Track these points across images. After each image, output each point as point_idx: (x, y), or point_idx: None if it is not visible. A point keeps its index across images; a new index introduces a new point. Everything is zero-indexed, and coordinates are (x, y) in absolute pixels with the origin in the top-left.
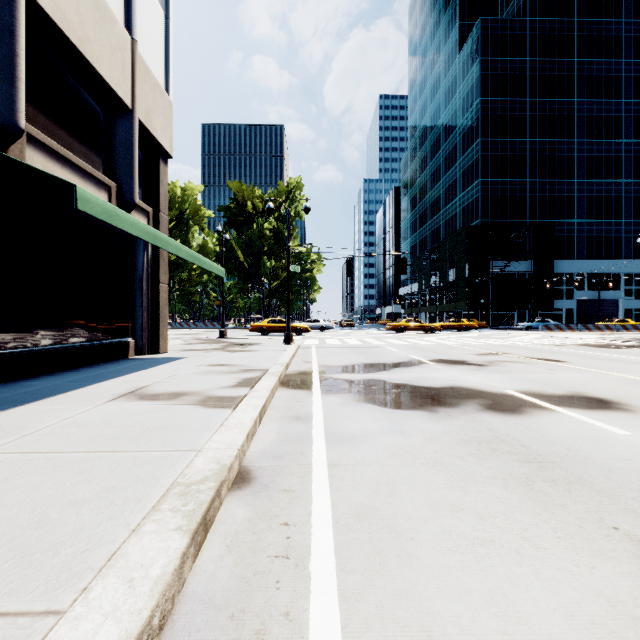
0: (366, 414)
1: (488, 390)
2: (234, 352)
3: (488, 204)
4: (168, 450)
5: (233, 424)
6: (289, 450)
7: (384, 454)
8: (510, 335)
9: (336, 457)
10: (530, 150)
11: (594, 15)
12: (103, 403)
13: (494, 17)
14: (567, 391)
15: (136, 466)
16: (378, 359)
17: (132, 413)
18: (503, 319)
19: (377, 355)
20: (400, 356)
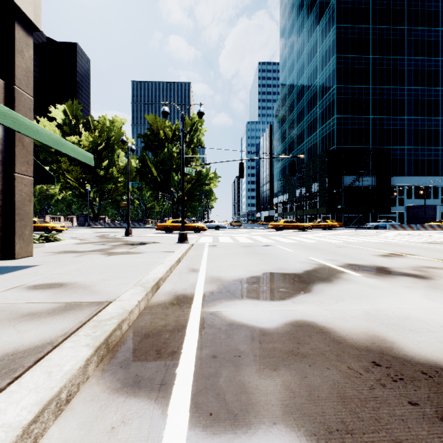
0: None
1: None
2: (111, 255)
3: (341, 134)
4: None
5: None
6: None
7: None
8: (370, 233)
9: None
10: (372, 94)
11: None
12: None
13: None
14: None
15: None
16: (279, 264)
17: None
18: (353, 220)
19: (274, 257)
20: (301, 259)
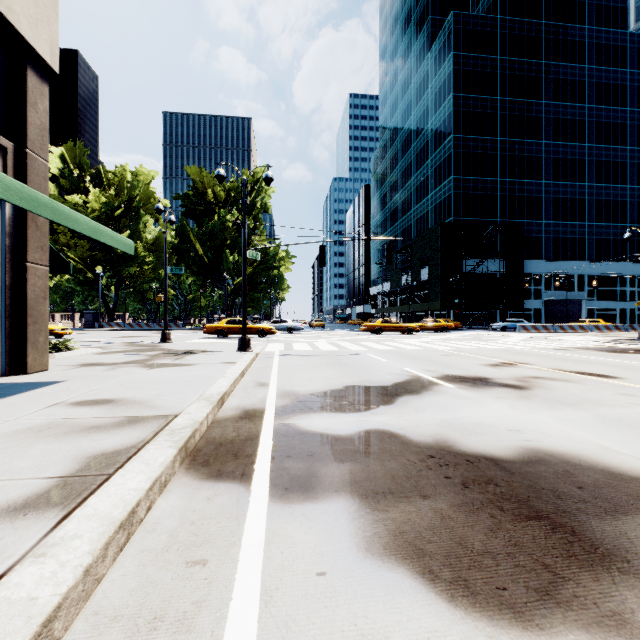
0: None
1: (620, 467)
2: (154, 368)
3: (460, 202)
4: None
5: None
6: None
7: None
8: (493, 336)
9: None
10: (501, 149)
11: (560, 19)
12: None
13: (466, 12)
14: None
15: None
16: (366, 377)
17: None
18: (475, 319)
19: (362, 369)
20: (393, 370)
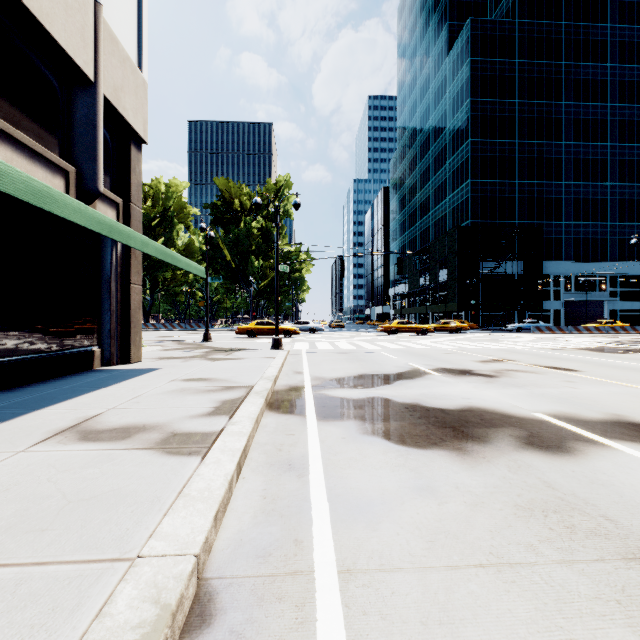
0: (378, 457)
1: (514, 413)
2: (216, 361)
3: (478, 205)
4: (82, 560)
5: (197, 492)
6: (278, 536)
7: (418, 542)
8: (503, 337)
9: (349, 551)
10: (519, 151)
11: (581, 19)
12: (26, 448)
13: (484, 18)
14: (605, 414)
15: (9, 612)
16: (376, 368)
17: (58, 468)
18: (493, 320)
19: (374, 363)
20: (399, 364)
